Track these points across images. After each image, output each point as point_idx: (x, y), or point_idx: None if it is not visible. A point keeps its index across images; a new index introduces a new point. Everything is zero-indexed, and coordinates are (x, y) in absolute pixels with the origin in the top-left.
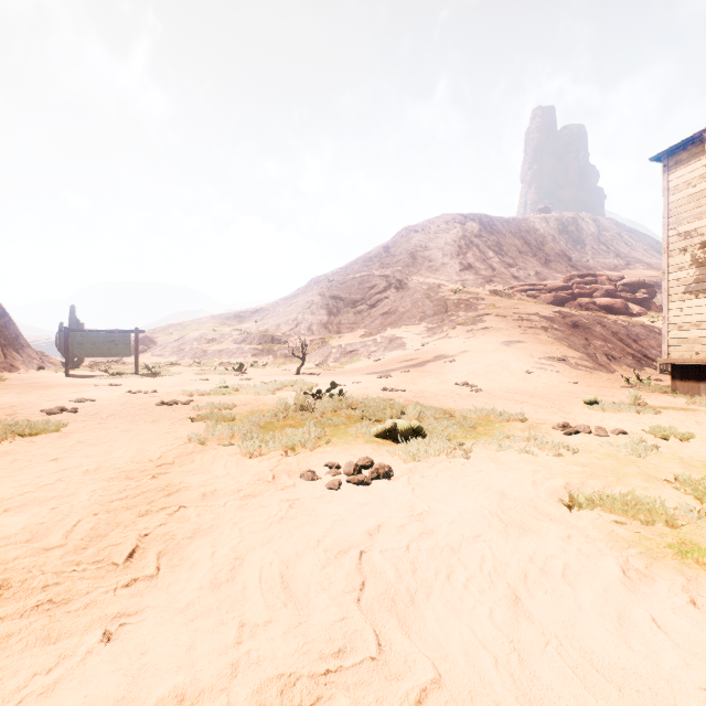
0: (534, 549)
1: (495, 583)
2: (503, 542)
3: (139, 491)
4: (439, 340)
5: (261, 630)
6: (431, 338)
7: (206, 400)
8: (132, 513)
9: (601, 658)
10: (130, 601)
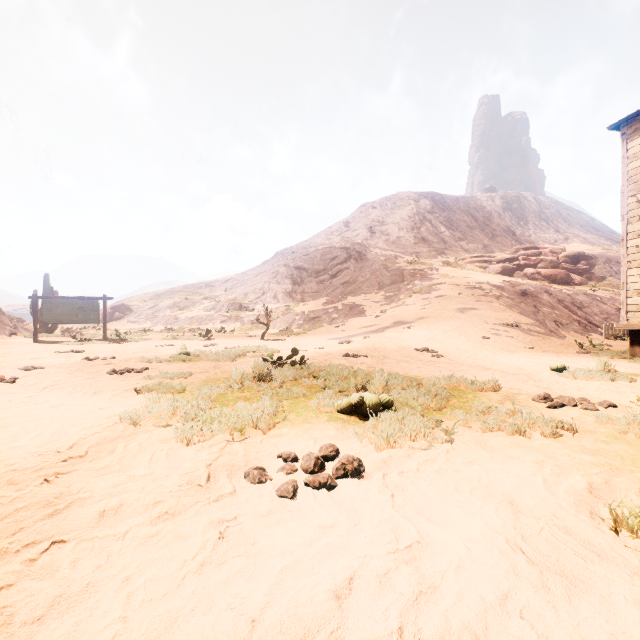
0: (611, 638)
1: None
2: (551, 615)
3: (12, 508)
4: (397, 307)
5: None
6: (389, 305)
7: (163, 368)
8: None
9: None
10: None
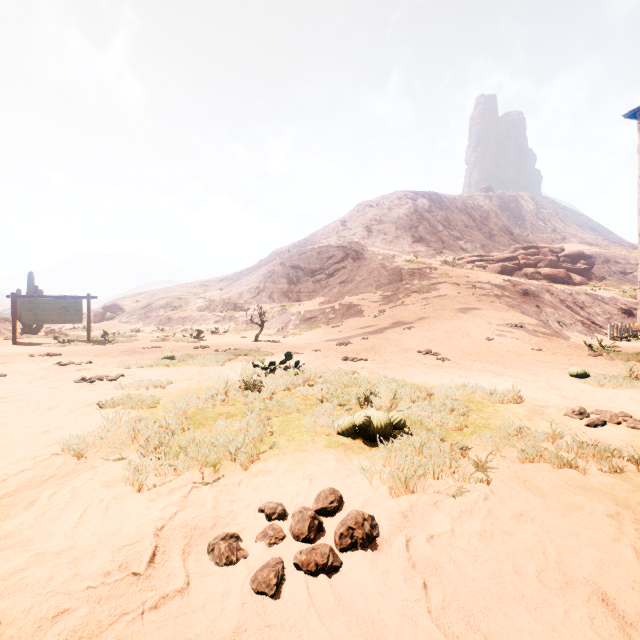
0: None
1: None
2: None
3: None
4: (395, 307)
5: None
6: (388, 305)
7: (142, 374)
8: None
9: None
10: None
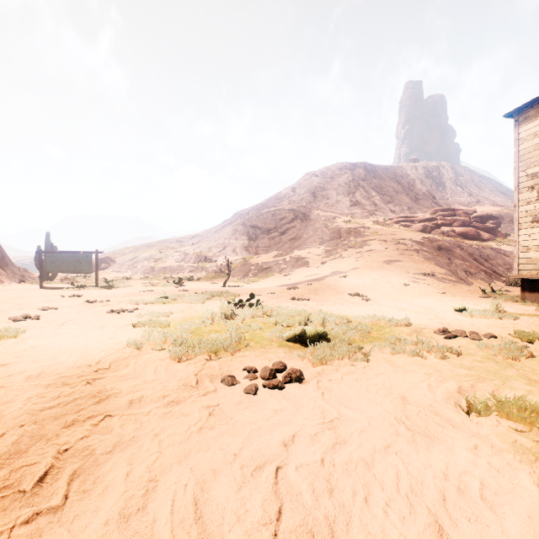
0: (446, 464)
1: (414, 506)
2: (414, 454)
3: (71, 398)
4: (335, 259)
5: None
6: (329, 258)
7: (149, 308)
8: (58, 424)
9: None
10: None
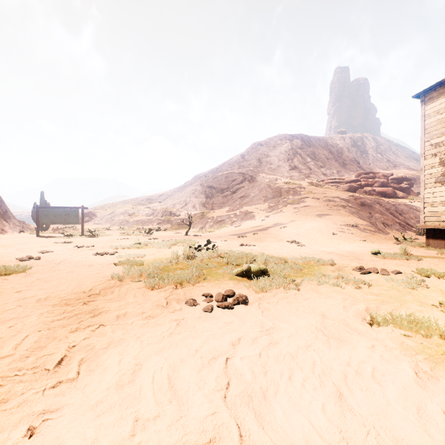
0: (350, 356)
1: (324, 382)
2: (327, 350)
3: (73, 313)
4: (276, 213)
5: (151, 423)
6: (271, 212)
7: (126, 252)
8: (66, 330)
9: (410, 444)
10: (54, 400)
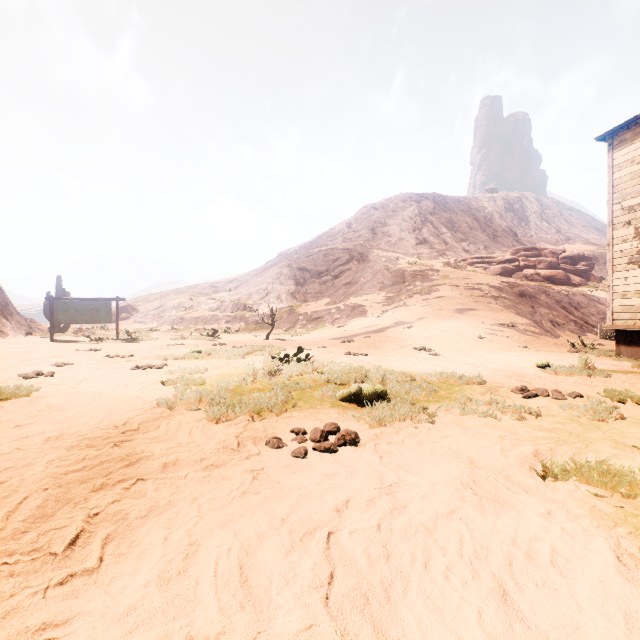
0: (515, 529)
1: (478, 572)
2: (480, 519)
3: (98, 461)
4: (397, 308)
5: None
6: (390, 306)
7: (180, 364)
8: (86, 488)
9: None
10: (61, 606)
